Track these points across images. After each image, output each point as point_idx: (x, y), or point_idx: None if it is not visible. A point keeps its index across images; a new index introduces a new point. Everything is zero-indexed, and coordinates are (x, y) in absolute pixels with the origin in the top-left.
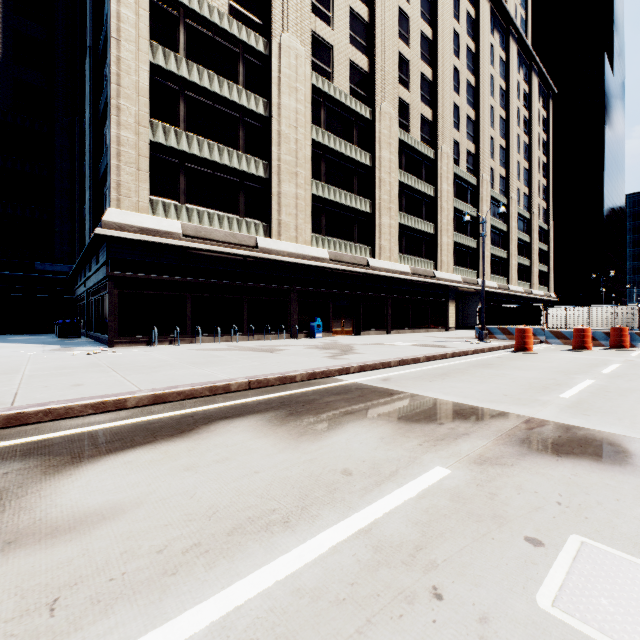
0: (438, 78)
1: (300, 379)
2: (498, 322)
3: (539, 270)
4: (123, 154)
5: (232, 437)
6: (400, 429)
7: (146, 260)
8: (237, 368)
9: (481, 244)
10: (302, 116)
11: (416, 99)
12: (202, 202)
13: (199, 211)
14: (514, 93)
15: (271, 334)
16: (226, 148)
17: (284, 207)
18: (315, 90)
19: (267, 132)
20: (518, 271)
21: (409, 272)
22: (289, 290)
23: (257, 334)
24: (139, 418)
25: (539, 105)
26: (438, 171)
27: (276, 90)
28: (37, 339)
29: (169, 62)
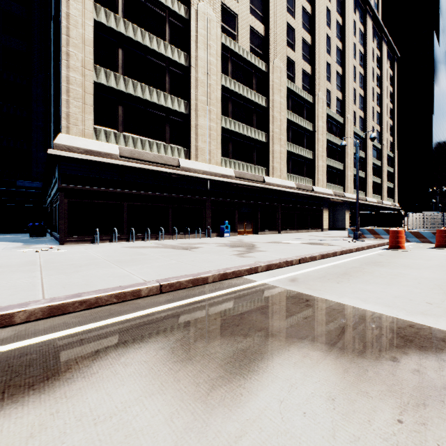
0: (315, 42)
1: (212, 280)
2: (367, 225)
3: (387, 186)
4: (72, 91)
5: (113, 392)
6: (347, 373)
7: (90, 175)
8: (154, 267)
9: (346, 167)
10: (214, 66)
11: (299, 58)
12: (136, 131)
13: (134, 138)
14: (370, 56)
15: (190, 234)
16: (155, 89)
17: (200, 136)
18: (224, 48)
19: (187, 78)
20: (372, 187)
21: (294, 187)
22: (204, 200)
23: (179, 234)
24: (15, 343)
25: (387, 66)
26: (315, 112)
27: (194, 46)
28: (13, 237)
29: (110, 20)
